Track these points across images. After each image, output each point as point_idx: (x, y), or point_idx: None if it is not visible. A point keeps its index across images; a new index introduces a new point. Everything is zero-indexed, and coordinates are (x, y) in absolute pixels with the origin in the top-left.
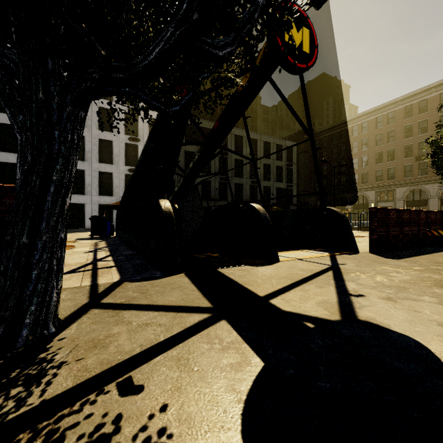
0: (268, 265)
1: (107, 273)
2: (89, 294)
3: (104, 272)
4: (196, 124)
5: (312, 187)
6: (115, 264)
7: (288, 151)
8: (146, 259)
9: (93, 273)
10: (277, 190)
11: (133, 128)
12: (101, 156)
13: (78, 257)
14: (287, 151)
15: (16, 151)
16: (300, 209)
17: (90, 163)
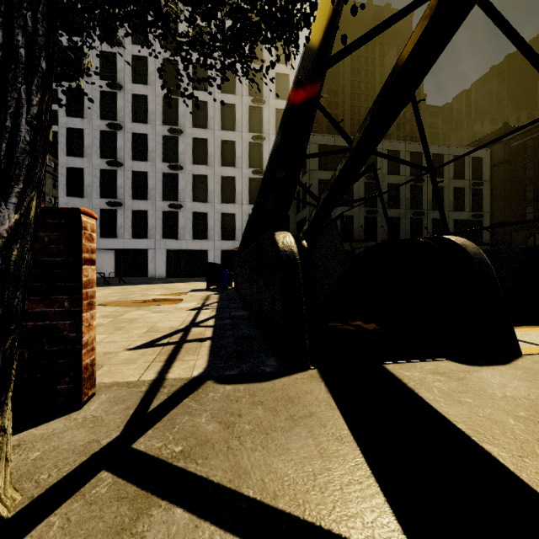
0: (501, 364)
1: (193, 352)
2: (133, 410)
3: (190, 350)
4: (335, 123)
5: (519, 215)
6: (212, 333)
7: (475, 163)
8: (258, 328)
9: (174, 350)
10: (456, 222)
11: (257, 159)
12: (223, 195)
13: (175, 317)
14: (473, 163)
15: (147, 198)
16: (534, 246)
17: (212, 204)
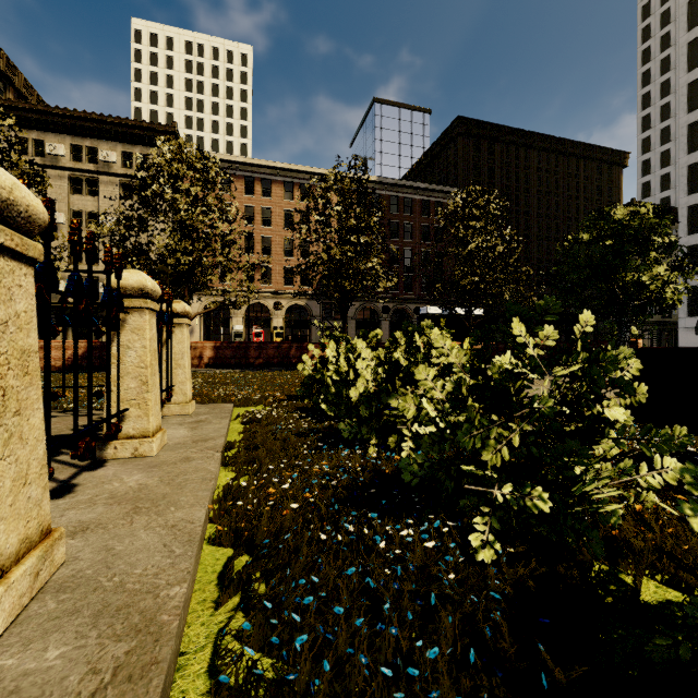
0: None
1: None
2: None
3: None
4: None
5: None
6: None
7: None
8: None
9: None
10: None
11: None
12: None
13: None
14: None
15: None
16: None
17: None
